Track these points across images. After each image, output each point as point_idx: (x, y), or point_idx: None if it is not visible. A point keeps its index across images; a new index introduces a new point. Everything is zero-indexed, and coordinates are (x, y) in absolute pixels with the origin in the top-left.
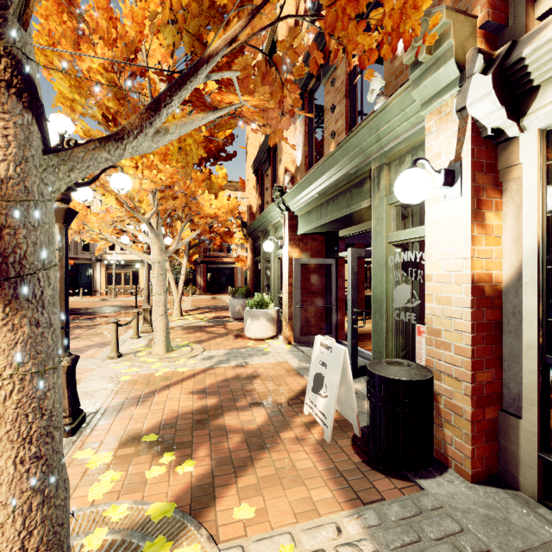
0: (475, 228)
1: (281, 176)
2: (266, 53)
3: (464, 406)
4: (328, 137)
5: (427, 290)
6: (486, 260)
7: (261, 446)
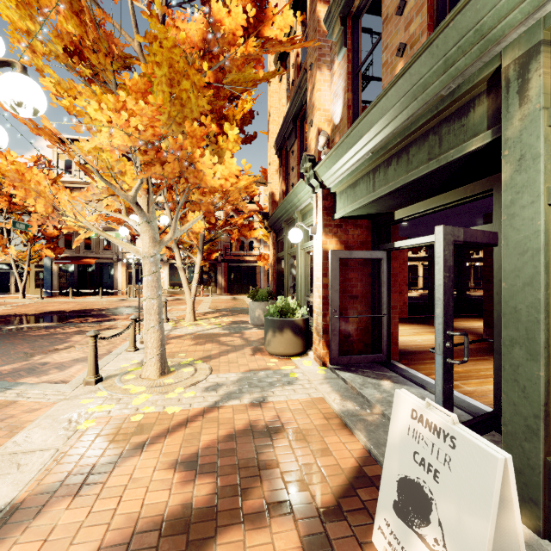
0: None
1: (312, 142)
2: None
3: None
4: (390, 59)
5: None
6: None
7: None
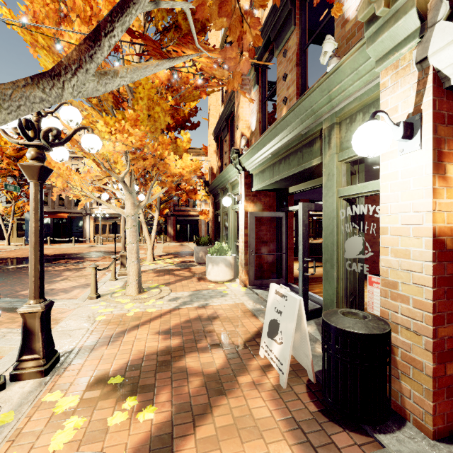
0: (437, 180)
1: (238, 140)
2: (224, 35)
3: (424, 361)
4: (280, 103)
5: (382, 242)
6: (448, 214)
7: (220, 390)
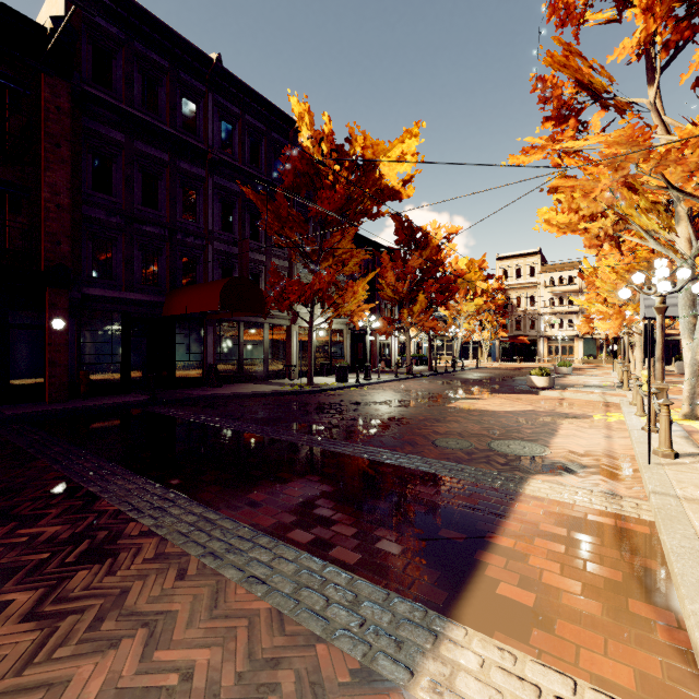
0: None
1: None
2: None
3: None
4: None
5: None
6: None
7: None
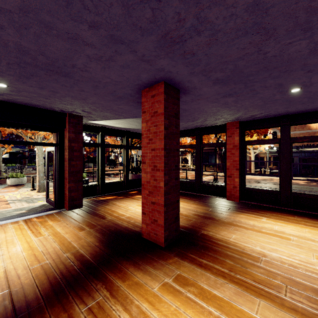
0: None
1: None
2: None
3: None
4: None
5: None
6: None
7: None
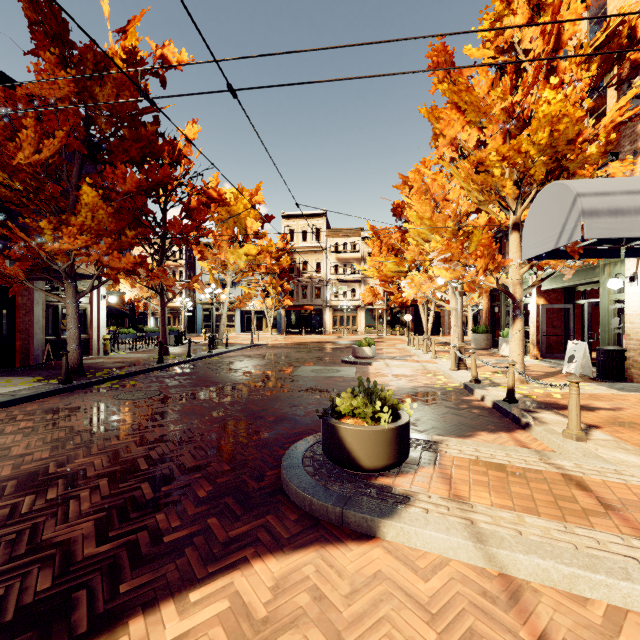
0: None
1: None
2: None
3: (638, 359)
4: None
5: (625, 319)
6: None
7: (547, 376)
